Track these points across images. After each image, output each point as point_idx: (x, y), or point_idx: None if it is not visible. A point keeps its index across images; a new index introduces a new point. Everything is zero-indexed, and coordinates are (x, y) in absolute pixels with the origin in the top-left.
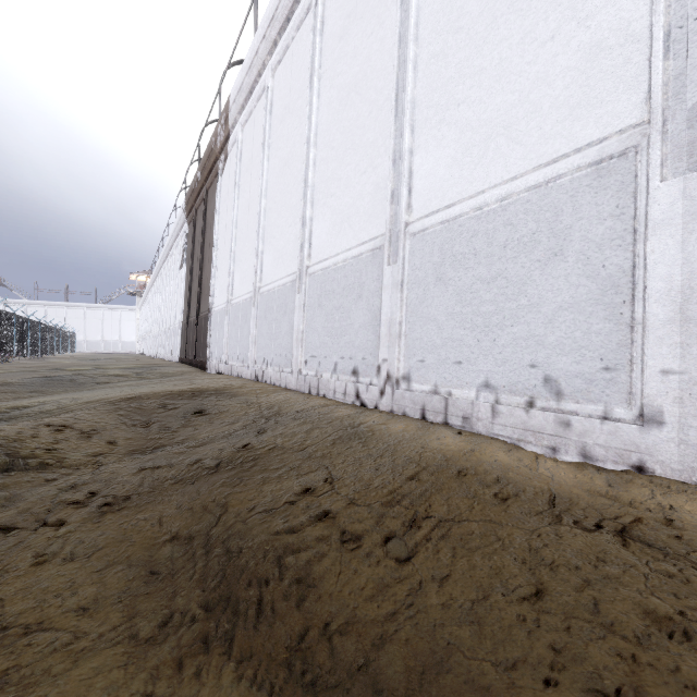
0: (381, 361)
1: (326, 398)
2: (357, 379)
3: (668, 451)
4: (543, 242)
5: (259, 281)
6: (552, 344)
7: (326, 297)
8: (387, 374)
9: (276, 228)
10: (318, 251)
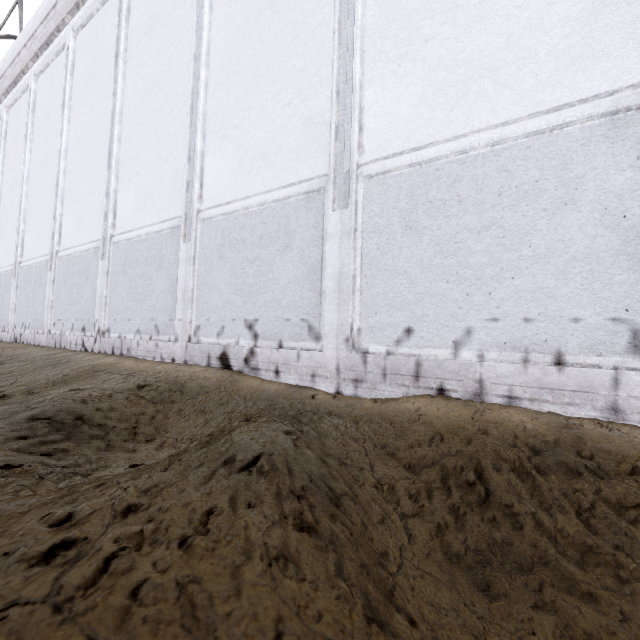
0: (96, 320)
1: (65, 349)
2: (85, 334)
3: (179, 351)
4: (158, 260)
5: (20, 256)
6: (158, 309)
7: (69, 276)
8: (98, 328)
9: (36, 213)
10: (66, 240)
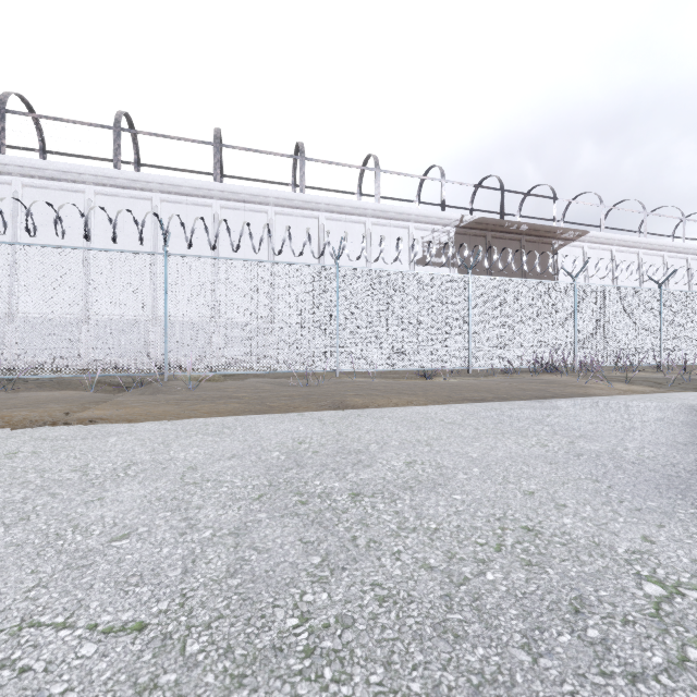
0: None
1: None
2: None
3: None
4: None
5: None
6: None
7: None
8: None
9: None
10: None
